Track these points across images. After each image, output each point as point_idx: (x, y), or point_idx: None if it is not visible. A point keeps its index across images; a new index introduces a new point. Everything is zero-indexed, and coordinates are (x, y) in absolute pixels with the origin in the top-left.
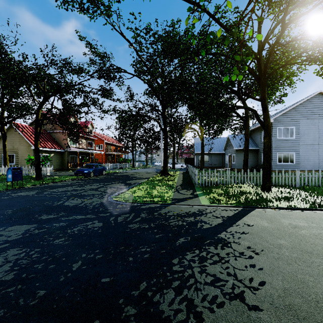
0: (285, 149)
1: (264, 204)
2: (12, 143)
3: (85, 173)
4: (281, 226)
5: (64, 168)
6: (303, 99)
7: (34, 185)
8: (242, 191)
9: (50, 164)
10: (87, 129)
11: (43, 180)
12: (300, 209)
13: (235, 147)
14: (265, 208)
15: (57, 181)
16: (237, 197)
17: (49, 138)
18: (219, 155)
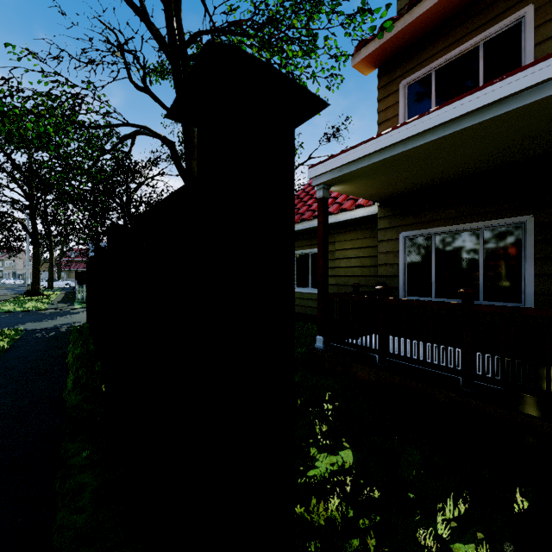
0: None
1: None
2: None
3: None
4: None
5: None
6: None
7: None
8: None
9: None
10: None
11: None
12: None
13: None
14: None
15: None
16: None
17: None
18: None
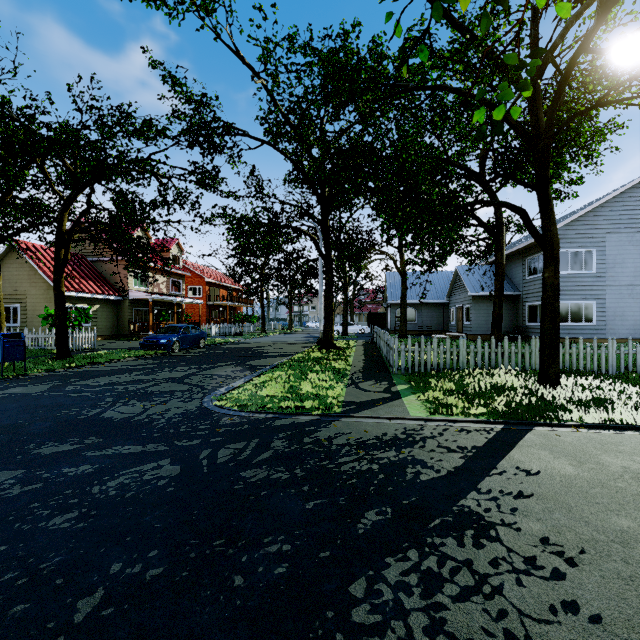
0: (575, 295)
1: (551, 416)
2: (14, 282)
3: (161, 345)
4: (608, 475)
5: (123, 333)
6: (612, 191)
7: (50, 371)
8: (496, 385)
9: (92, 326)
10: (170, 254)
11: (72, 360)
12: (634, 428)
13: (472, 291)
14: (555, 426)
15: (101, 362)
16: (487, 398)
17: (90, 273)
18: (437, 307)
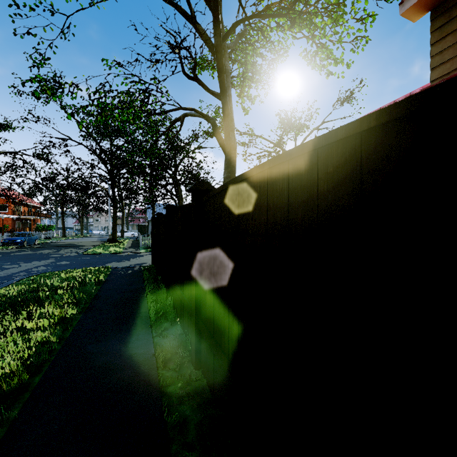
0: None
1: None
2: None
3: (18, 243)
4: None
5: None
6: None
7: None
8: None
9: None
10: None
11: None
12: None
13: None
14: None
15: None
16: None
17: None
18: None
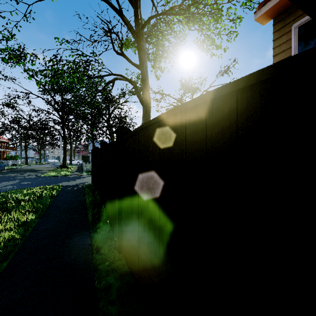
0: None
1: None
2: None
3: None
4: None
5: None
6: None
7: None
8: None
9: None
10: None
11: None
12: None
13: None
14: None
15: None
16: None
17: None
18: None
